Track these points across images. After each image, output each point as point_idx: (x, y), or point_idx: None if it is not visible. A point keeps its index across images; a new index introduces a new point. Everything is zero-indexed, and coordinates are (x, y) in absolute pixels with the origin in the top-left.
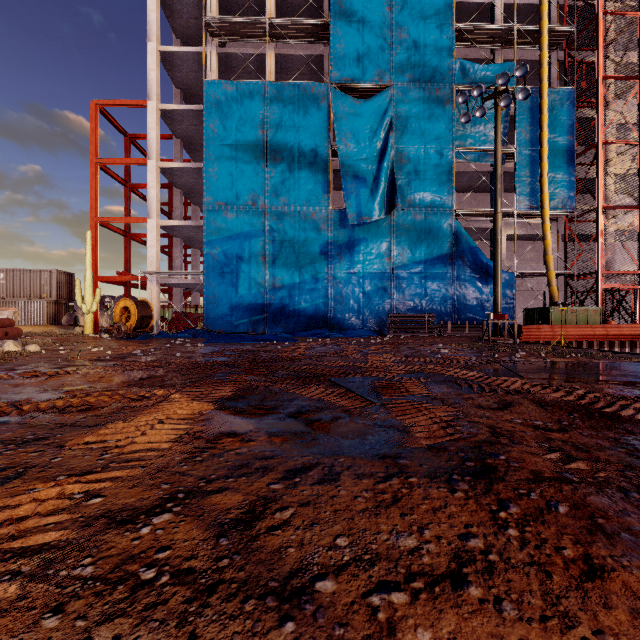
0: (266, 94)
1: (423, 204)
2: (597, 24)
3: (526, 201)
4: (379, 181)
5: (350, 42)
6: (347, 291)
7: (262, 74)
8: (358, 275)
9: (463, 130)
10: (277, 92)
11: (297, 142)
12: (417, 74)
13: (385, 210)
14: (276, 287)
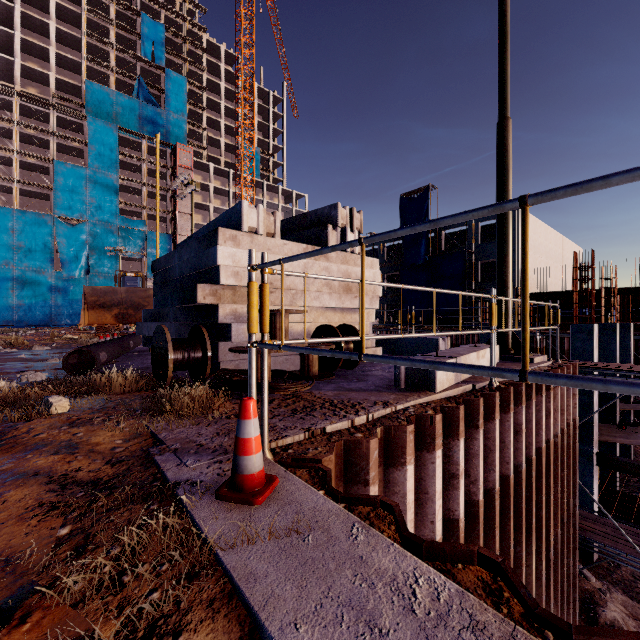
0: (15, 214)
1: (104, 272)
2: (177, 215)
3: (151, 275)
4: (80, 262)
5: (65, 199)
6: (64, 307)
7: (8, 190)
8: (70, 300)
9: (124, 243)
10: (22, 214)
11: (34, 239)
12: (101, 218)
13: (84, 273)
14: (21, 305)
